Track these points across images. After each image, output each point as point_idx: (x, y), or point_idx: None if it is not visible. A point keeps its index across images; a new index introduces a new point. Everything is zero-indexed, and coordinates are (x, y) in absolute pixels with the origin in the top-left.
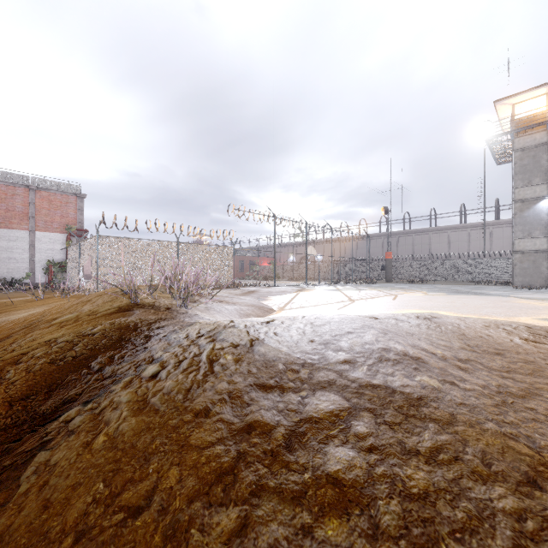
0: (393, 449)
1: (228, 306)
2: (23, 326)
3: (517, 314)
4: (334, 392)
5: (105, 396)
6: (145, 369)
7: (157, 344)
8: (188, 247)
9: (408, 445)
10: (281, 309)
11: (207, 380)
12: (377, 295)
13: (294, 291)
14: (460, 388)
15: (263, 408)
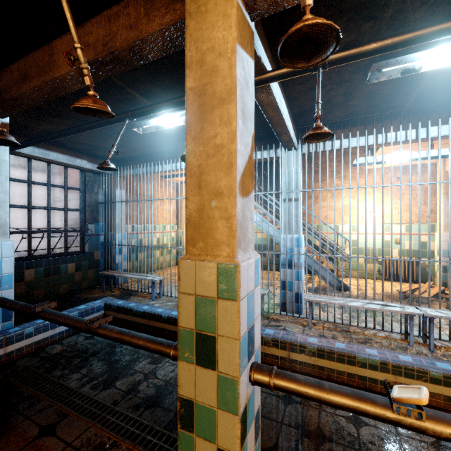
0: None
1: None
2: None
3: None
4: None
5: None
6: None
7: None
8: None
9: None
10: None
11: None
12: None
13: None
14: None
15: None
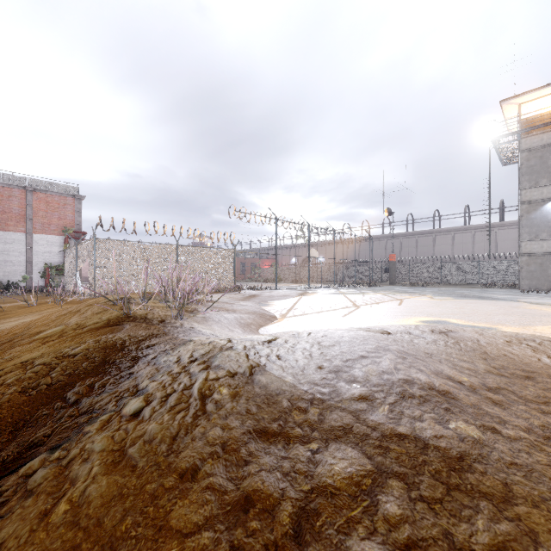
0: (439, 548)
1: (227, 314)
2: (4, 340)
3: (532, 323)
4: (351, 445)
5: (77, 441)
6: (126, 404)
7: (144, 369)
8: (188, 249)
9: (458, 539)
10: (283, 316)
11: (197, 424)
12: (382, 300)
13: (296, 295)
14: (503, 436)
15: (264, 468)
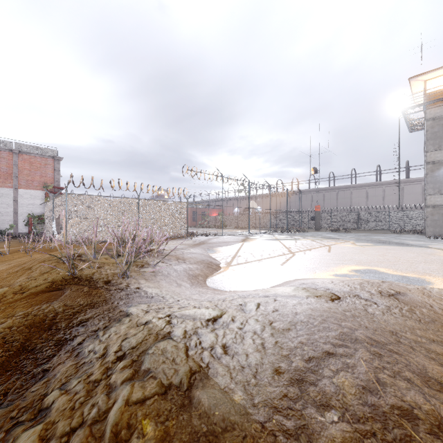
0: None
1: (177, 266)
2: None
3: None
4: None
5: None
6: (15, 440)
7: (62, 364)
8: (148, 202)
9: None
10: (228, 265)
11: None
12: (312, 246)
13: (239, 241)
14: None
15: None
